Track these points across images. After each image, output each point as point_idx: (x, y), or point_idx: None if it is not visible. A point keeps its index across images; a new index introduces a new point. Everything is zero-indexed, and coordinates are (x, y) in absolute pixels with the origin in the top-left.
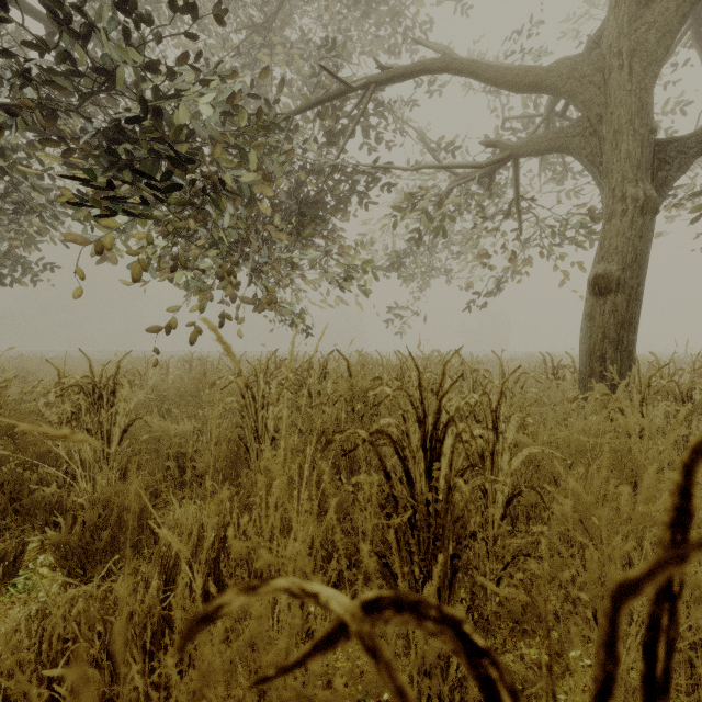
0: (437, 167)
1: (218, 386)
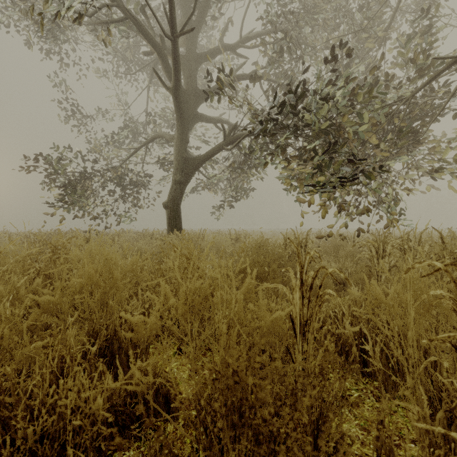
0: None
1: (345, 247)
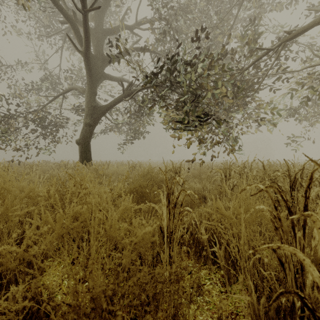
0: (316, 65)
1: (206, 172)
